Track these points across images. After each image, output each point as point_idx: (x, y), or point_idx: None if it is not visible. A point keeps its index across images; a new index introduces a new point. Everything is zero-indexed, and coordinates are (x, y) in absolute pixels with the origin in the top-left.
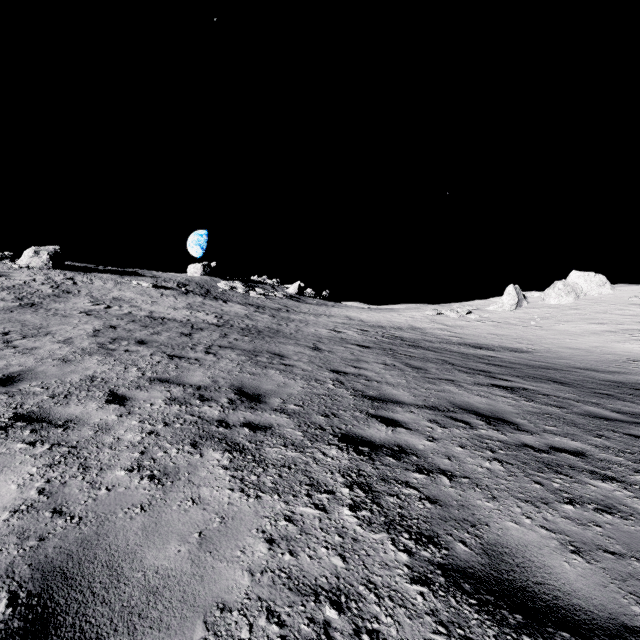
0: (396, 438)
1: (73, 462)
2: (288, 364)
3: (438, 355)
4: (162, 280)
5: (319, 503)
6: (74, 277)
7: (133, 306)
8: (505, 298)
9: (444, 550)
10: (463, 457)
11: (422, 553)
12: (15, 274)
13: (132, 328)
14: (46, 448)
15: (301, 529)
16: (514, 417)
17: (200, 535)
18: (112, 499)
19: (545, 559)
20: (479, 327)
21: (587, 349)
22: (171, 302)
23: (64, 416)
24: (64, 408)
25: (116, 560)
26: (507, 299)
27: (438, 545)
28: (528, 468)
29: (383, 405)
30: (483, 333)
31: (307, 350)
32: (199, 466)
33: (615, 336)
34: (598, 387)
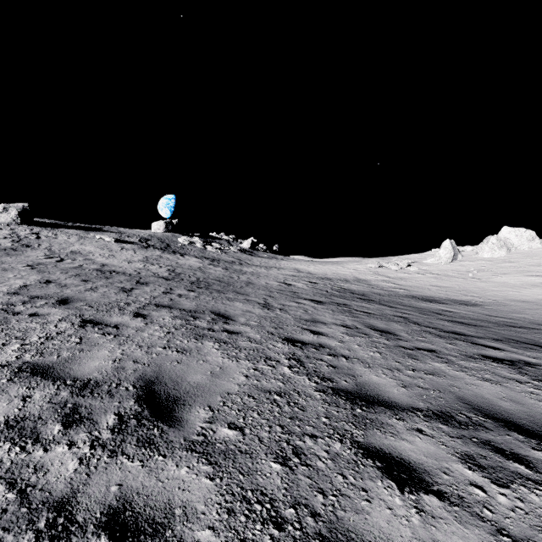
0: None
1: None
2: (232, 330)
3: (395, 311)
4: (126, 235)
5: None
6: (40, 232)
7: (87, 259)
8: (442, 252)
9: None
10: None
11: None
12: None
13: (69, 283)
14: None
15: None
16: None
17: None
18: None
19: None
20: (421, 279)
21: (536, 302)
22: (128, 255)
23: None
24: None
25: None
26: (444, 253)
27: None
28: None
29: (370, 414)
30: (426, 285)
31: (257, 308)
32: None
33: None
34: None
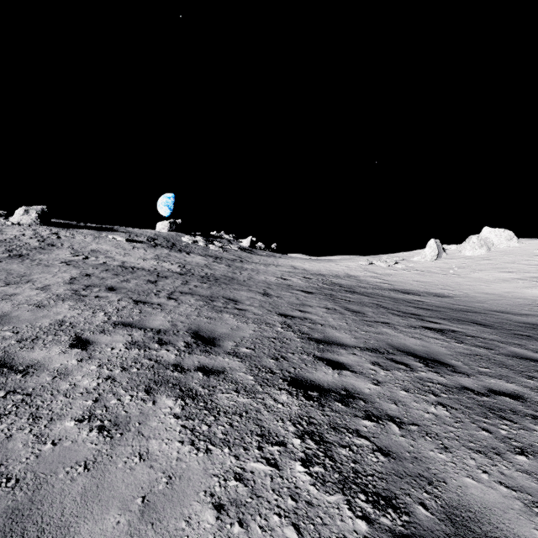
0: (343, 381)
1: (24, 412)
2: (241, 308)
3: (372, 300)
4: (134, 235)
5: (270, 457)
6: (58, 232)
7: (108, 257)
8: (427, 250)
9: (404, 516)
10: (408, 401)
11: (382, 520)
12: (7, 230)
13: (105, 276)
14: (0, 396)
15: (252, 491)
16: (449, 359)
17: (143, 501)
18: (56, 455)
19: (513, 526)
20: (405, 275)
21: (500, 294)
22: (141, 254)
23: (26, 361)
24: (28, 353)
25: (45, 537)
26: (429, 251)
27: (397, 509)
28: (472, 413)
29: (328, 347)
30: (409, 280)
31: (258, 295)
32: (151, 415)
33: (523, 283)
34: (516, 329)
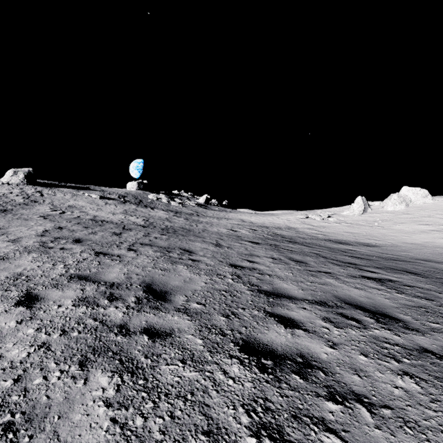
0: (297, 344)
1: None
2: (195, 259)
3: (312, 249)
4: (107, 193)
5: None
6: (42, 191)
7: (82, 212)
8: (355, 206)
9: None
10: (371, 371)
11: None
12: None
13: (75, 229)
14: None
15: None
16: (396, 312)
17: None
18: None
19: None
20: (337, 227)
21: (421, 244)
22: (112, 209)
23: None
24: None
25: None
26: (356, 207)
27: None
28: None
29: (277, 301)
30: (341, 231)
31: (211, 246)
32: (77, 401)
33: (439, 234)
34: None
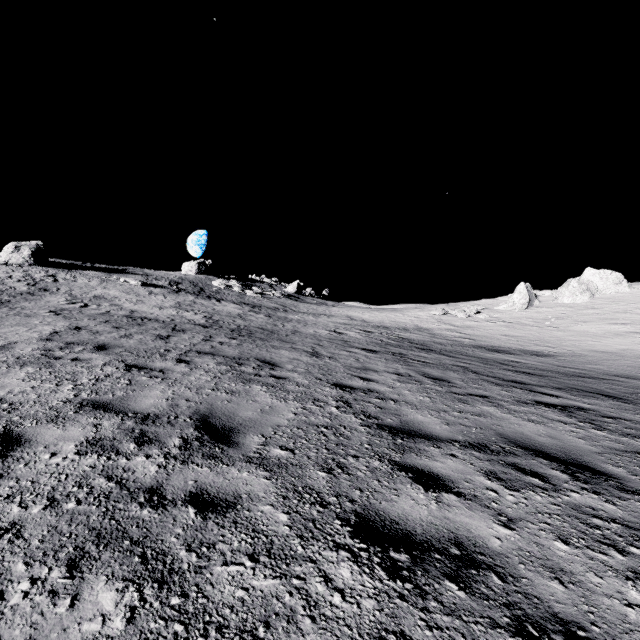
0: (448, 521)
1: None
2: (279, 376)
3: (455, 360)
4: (153, 278)
5: None
6: (56, 274)
7: (114, 305)
8: (516, 297)
9: None
10: (580, 572)
11: None
12: None
13: (100, 330)
14: None
15: None
16: (601, 462)
17: None
18: None
19: None
20: (490, 328)
21: (616, 352)
22: (158, 301)
23: None
24: None
25: None
26: (518, 298)
27: None
28: None
29: (410, 443)
30: (496, 334)
31: (304, 356)
32: None
33: None
34: None
